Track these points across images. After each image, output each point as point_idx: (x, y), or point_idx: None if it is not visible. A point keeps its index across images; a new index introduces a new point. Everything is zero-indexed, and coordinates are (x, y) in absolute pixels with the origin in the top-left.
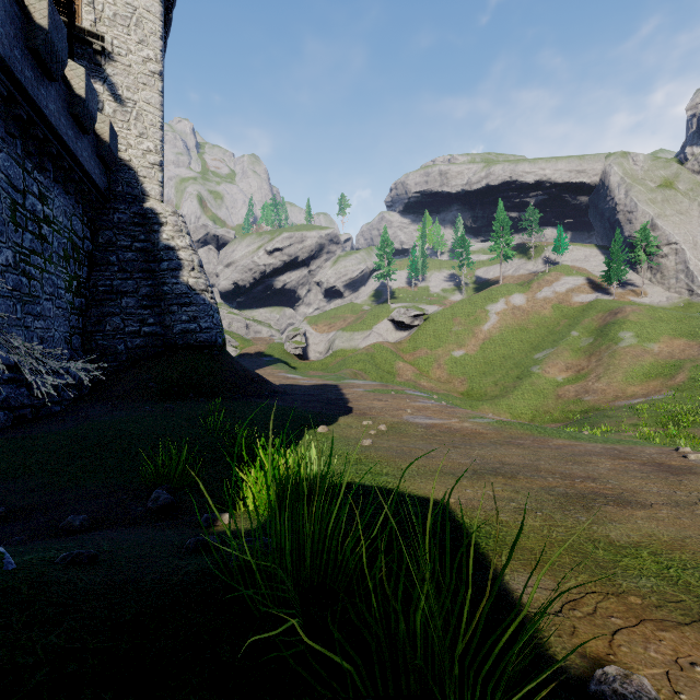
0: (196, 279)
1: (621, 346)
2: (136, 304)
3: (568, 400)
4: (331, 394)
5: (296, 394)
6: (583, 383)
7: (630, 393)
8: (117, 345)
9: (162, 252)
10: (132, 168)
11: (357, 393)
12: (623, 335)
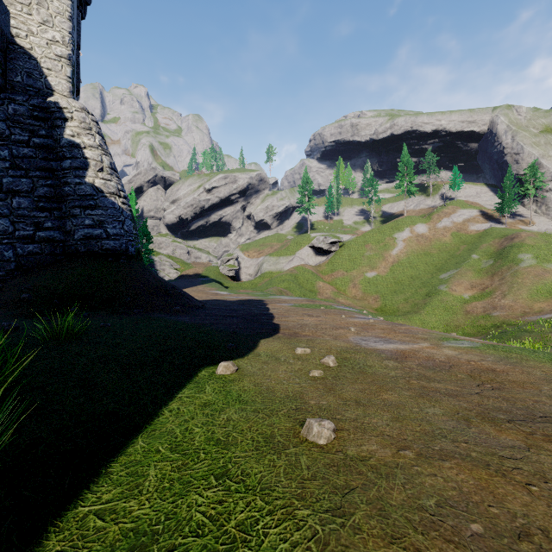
0: (104, 180)
1: (522, 266)
2: (30, 205)
3: (477, 316)
4: (255, 308)
5: (216, 308)
6: (489, 300)
7: (537, 309)
8: (3, 250)
9: (65, 149)
10: (34, 58)
11: (283, 307)
12: (523, 256)
